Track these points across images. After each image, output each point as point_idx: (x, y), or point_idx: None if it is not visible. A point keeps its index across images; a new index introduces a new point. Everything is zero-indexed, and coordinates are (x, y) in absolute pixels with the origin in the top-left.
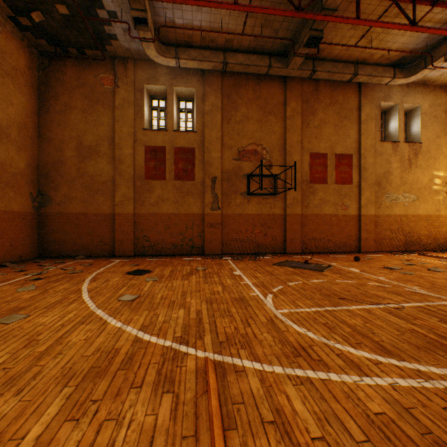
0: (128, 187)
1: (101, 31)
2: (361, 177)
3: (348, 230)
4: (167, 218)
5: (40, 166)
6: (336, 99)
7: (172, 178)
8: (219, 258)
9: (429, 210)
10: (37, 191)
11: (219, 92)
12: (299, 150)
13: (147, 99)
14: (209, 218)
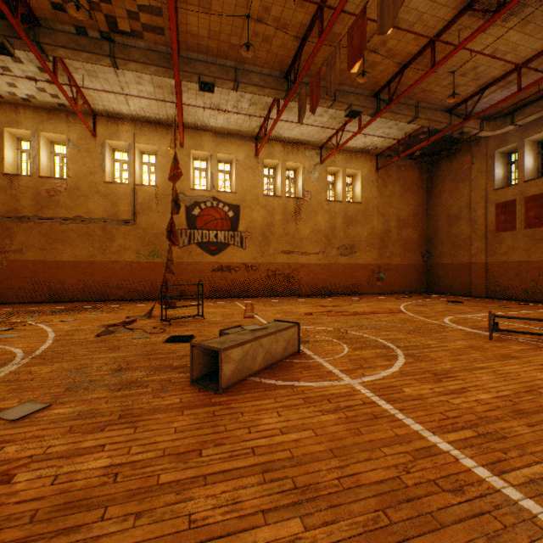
0: (479, 241)
1: (452, 138)
2: None
3: None
4: (516, 265)
5: (426, 235)
6: None
7: (521, 227)
8: None
9: None
10: (424, 251)
11: None
12: None
13: (501, 160)
14: None
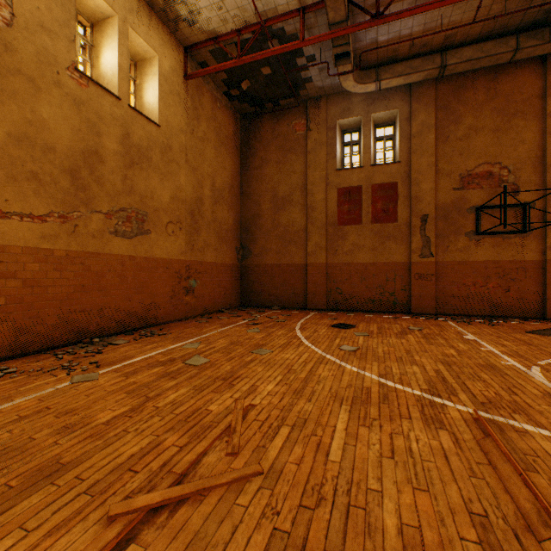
0: (319, 235)
1: (297, 79)
2: None
3: None
4: (362, 268)
5: (241, 221)
6: None
7: (368, 221)
8: (434, 318)
9: None
10: (239, 245)
11: (431, 105)
12: None
13: (339, 136)
14: (417, 268)
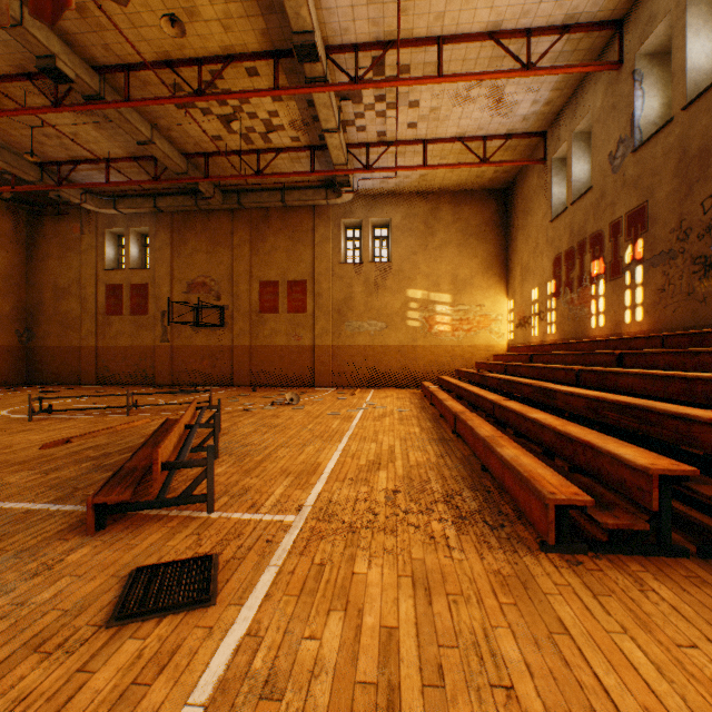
0: (92, 323)
1: None
2: (315, 305)
3: (303, 362)
4: (125, 350)
5: (28, 307)
6: (289, 222)
7: (129, 313)
8: (151, 386)
9: (402, 340)
10: (25, 328)
11: (169, 229)
12: (247, 280)
13: (114, 240)
14: (160, 350)
